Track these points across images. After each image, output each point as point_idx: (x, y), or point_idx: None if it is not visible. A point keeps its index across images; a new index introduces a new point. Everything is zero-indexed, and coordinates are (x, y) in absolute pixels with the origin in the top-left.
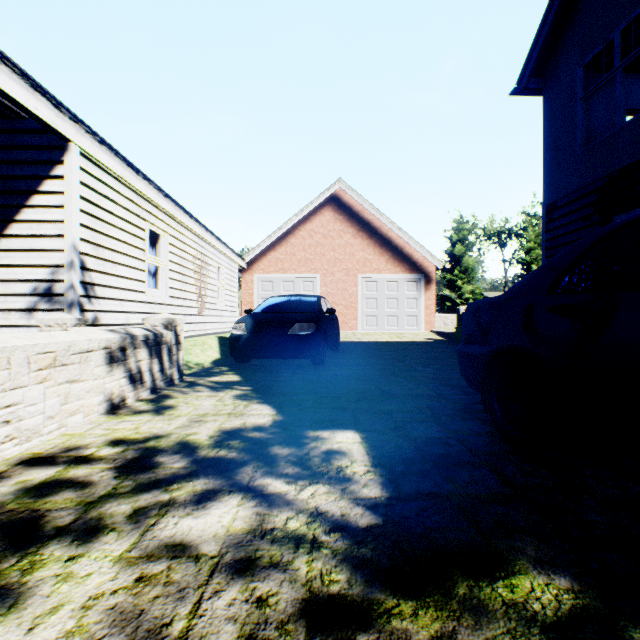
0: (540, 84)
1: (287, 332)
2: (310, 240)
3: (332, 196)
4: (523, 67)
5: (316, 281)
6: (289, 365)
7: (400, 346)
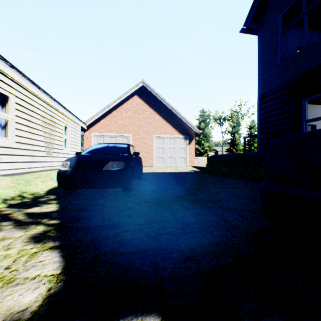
0: (256, 27)
1: (102, 168)
2: (126, 114)
3: (139, 90)
4: (248, 15)
5: (129, 138)
6: (106, 192)
7: (178, 175)
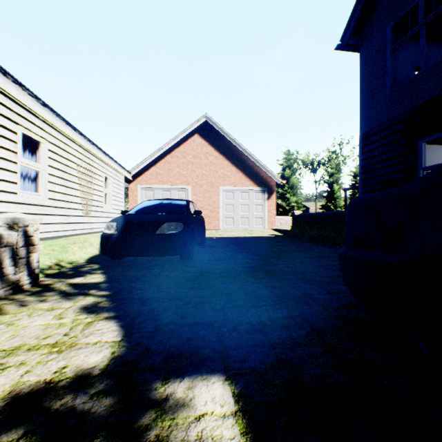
0: (357, 42)
1: (156, 231)
2: (183, 159)
3: (200, 127)
4: (346, 27)
5: (188, 191)
6: (159, 261)
7: (252, 240)
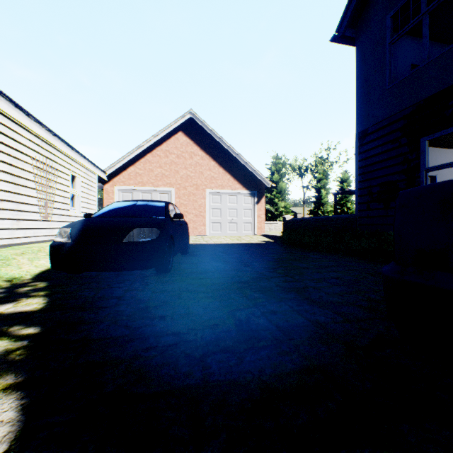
0: (353, 34)
1: (123, 239)
2: (166, 159)
3: (185, 124)
4: (342, 16)
5: (171, 193)
6: (129, 275)
7: (241, 248)
